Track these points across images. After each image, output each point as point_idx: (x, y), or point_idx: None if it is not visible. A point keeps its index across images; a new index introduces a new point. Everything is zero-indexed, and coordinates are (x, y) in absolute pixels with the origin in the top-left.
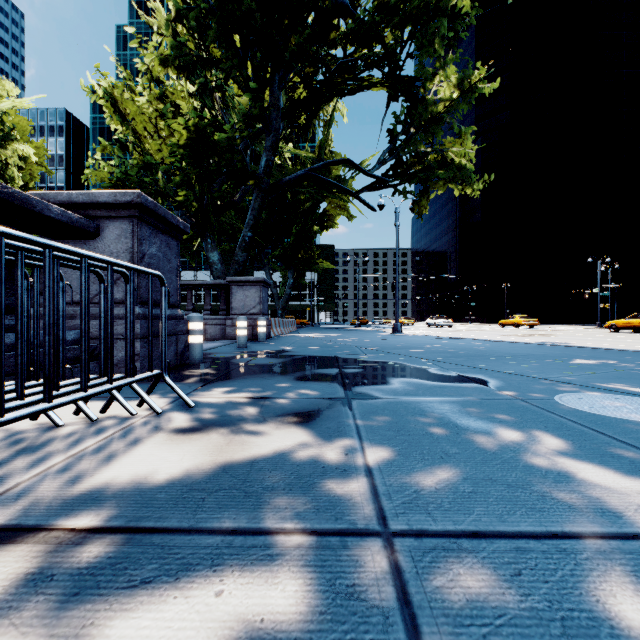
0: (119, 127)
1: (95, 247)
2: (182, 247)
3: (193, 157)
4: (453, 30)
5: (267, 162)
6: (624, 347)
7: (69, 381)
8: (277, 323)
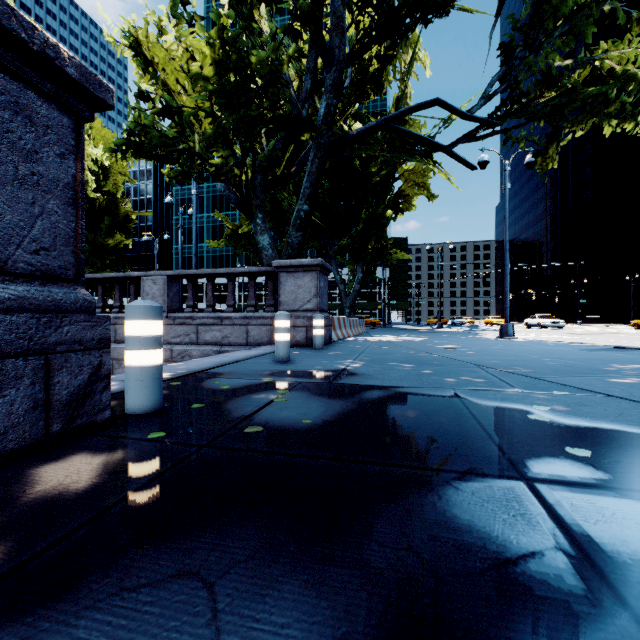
0: (147, 81)
1: None
2: (245, 243)
3: (225, 97)
4: None
5: (327, 108)
6: None
7: None
8: (342, 323)
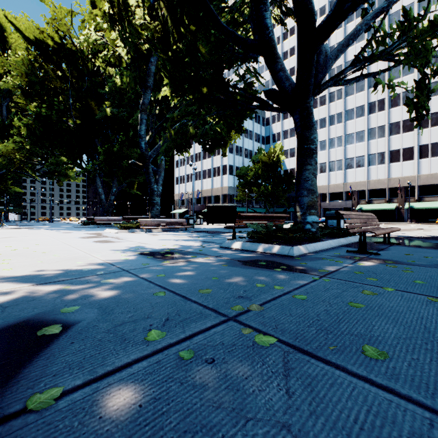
0: None
1: None
2: None
3: None
4: None
5: None
6: None
7: None
8: None
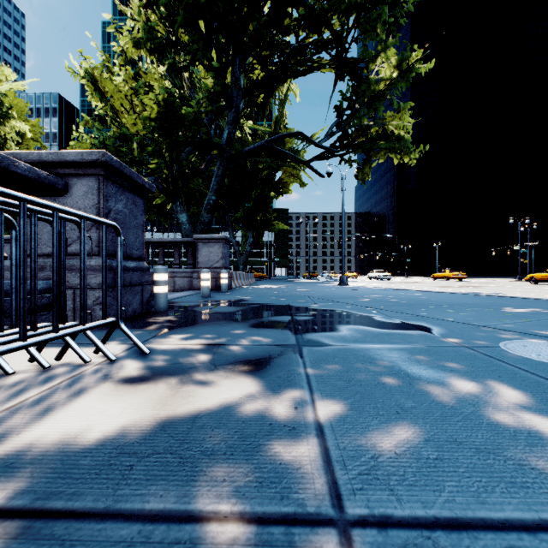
0: (99, 104)
1: (64, 203)
2: (157, 211)
3: (163, 129)
4: (393, 17)
5: (229, 134)
6: (547, 297)
7: (17, 329)
8: (238, 276)
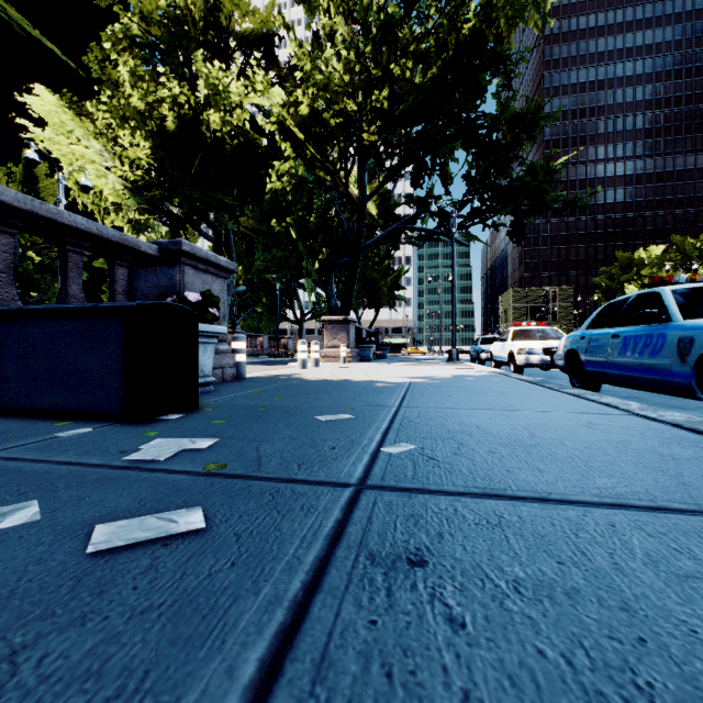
0: None
1: None
2: None
3: None
4: None
5: None
6: None
7: None
8: None
